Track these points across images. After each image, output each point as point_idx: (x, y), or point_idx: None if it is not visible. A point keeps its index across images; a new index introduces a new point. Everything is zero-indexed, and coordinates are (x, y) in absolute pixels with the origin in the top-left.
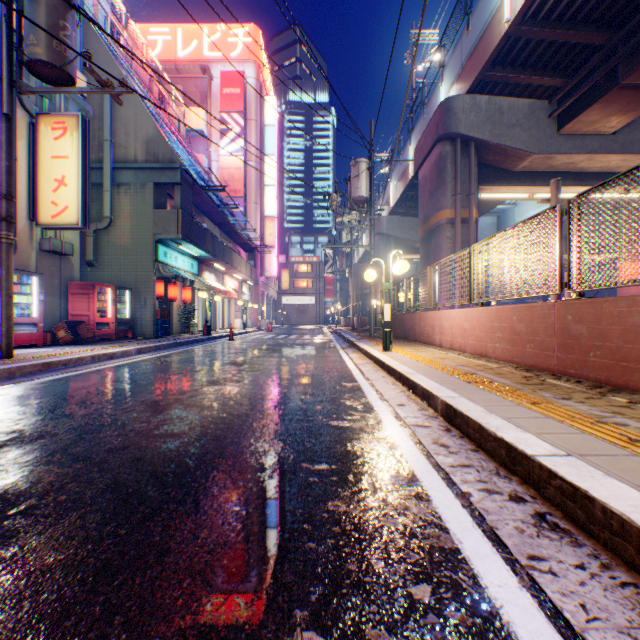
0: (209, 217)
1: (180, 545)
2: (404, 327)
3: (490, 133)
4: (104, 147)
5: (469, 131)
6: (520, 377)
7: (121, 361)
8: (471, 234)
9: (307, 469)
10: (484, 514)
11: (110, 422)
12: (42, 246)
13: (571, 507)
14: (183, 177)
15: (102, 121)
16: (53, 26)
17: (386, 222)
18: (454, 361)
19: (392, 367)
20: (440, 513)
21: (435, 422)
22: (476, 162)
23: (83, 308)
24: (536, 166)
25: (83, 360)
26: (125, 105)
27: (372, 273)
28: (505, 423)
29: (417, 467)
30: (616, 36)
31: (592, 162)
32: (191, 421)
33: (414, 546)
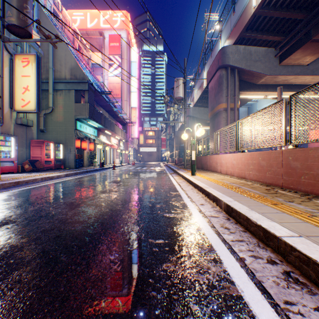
0: (103, 107)
1: (75, 294)
2: (201, 163)
3: (245, 64)
4: (49, 71)
5: (234, 63)
6: (264, 189)
7: (56, 180)
8: (235, 116)
9: (151, 243)
10: (254, 272)
11: (45, 214)
12: (17, 121)
13: (306, 269)
14: (89, 87)
15: (48, 58)
16: (20, 7)
17: (192, 110)
18: (228, 180)
19: (196, 184)
20: (228, 271)
21: (221, 214)
22: (238, 79)
23: (38, 153)
24: (268, 81)
25: (36, 180)
26: (60, 50)
27: (185, 135)
28: (261, 216)
29: (213, 241)
30: (310, 15)
31: (296, 79)
32: (89, 214)
33: (215, 294)
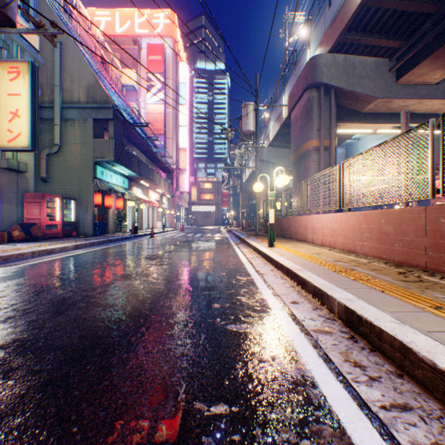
0: (137, 147)
1: None
2: (282, 228)
3: (346, 82)
4: (54, 91)
5: (330, 81)
6: (396, 273)
7: (58, 256)
8: (331, 158)
9: (200, 416)
10: None
11: (0, 328)
12: (1, 165)
13: None
14: (115, 115)
15: (53, 71)
16: None
17: (266, 152)
18: (329, 256)
19: (279, 262)
20: None
21: (335, 326)
22: (335, 104)
23: (35, 213)
24: (379, 108)
25: (23, 255)
26: (71, 60)
27: (260, 185)
28: (432, 342)
29: (340, 409)
30: (444, 6)
31: (420, 105)
32: (86, 326)
33: None
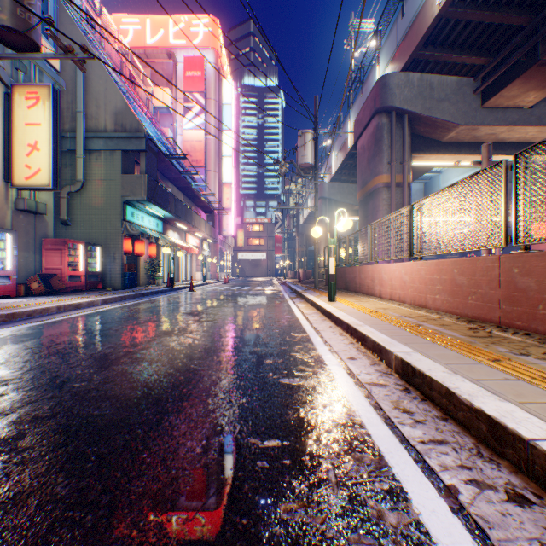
0: (173, 182)
1: None
2: (345, 279)
3: (422, 106)
4: (77, 118)
5: (403, 105)
6: (466, 329)
7: (86, 311)
8: (405, 196)
9: (255, 447)
10: (486, 528)
11: (49, 381)
12: (17, 205)
13: None
14: (148, 145)
15: (75, 95)
16: None
17: (328, 188)
18: (396, 311)
19: (339, 318)
20: (427, 525)
21: (391, 380)
22: (409, 132)
23: (56, 262)
24: (462, 136)
25: (48, 310)
26: (96, 80)
27: (318, 230)
28: (476, 388)
29: (383, 443)
30: (537, 17)
31: (511, 133)
32: (135, 379)
33: None
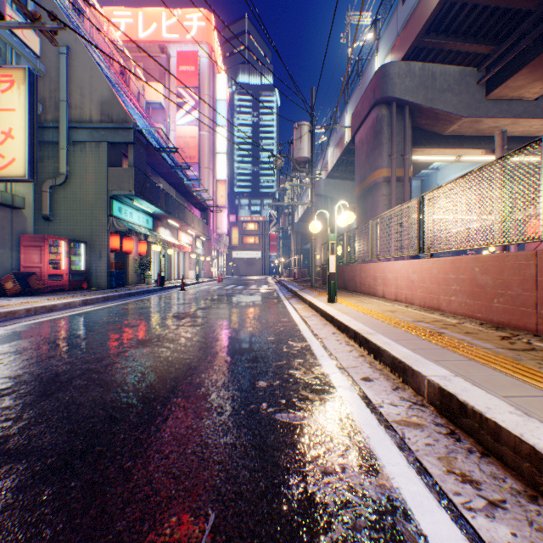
0: (164, 178)
1: None
2: (344, 278)
3: (424, 97)
4: (60, 107)
5: (404, 95)
6: (498, 338)
7: (60, 314)
8: (406, 191)
9: None
10: None
11: None
12: None
13: None
14: (136, 137)
15: (58, 83)
16: None
17: (324, 185)
18: (407, 315)
19: (344, 323)
20: None
21: (426, 416)
22: (410, 125)
23: (35, 260)
24: (464, 130)
25: (15, 314)
26: (80, 68)
27: (317, 224)
28: None
29: None
30: None
31: (515, 126)
32: (79, 416)
33: None
